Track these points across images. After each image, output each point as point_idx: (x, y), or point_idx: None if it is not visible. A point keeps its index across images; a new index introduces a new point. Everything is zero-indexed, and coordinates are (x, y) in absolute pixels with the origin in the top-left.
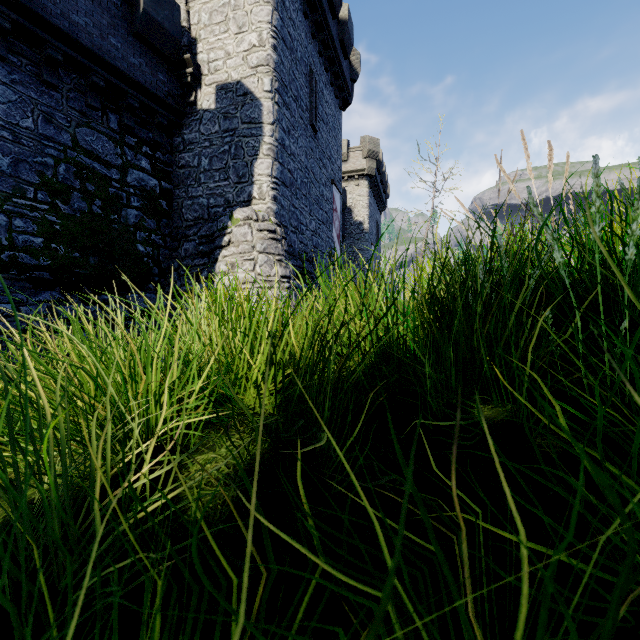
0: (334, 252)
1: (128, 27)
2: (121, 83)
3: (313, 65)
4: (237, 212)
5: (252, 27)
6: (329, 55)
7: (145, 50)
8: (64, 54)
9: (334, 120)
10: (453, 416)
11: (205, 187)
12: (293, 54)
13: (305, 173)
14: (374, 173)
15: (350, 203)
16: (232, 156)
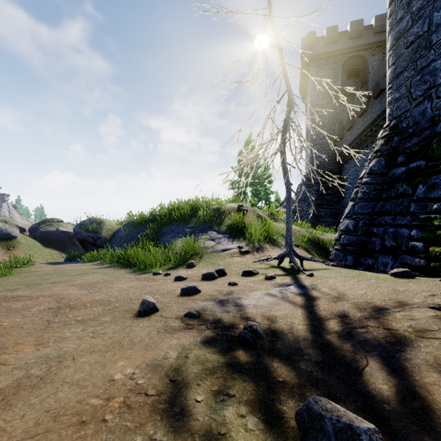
0: None
1: None
2: None
3: None
4: None
5: None
6: None
7: None
8: None
9: None
10: None
11: None
12: None
13: None
14: None
15: None
16: None
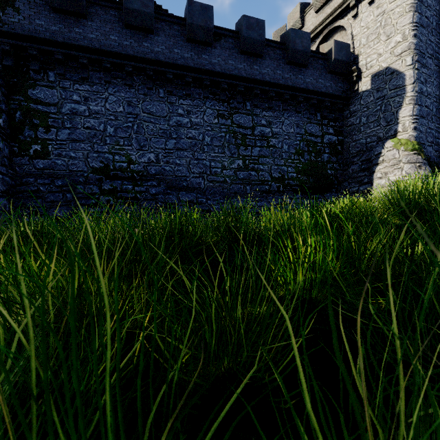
0: None
1: (325, 70)
2: (323, 98)
3: None
4: (387, 143)
5: (397, 32)
6: None
7: (332, 76)
8: (303, 97)
9: None
10: None
11: (363, 133)
12: (429, 28)
13: (439, 102)
14: None
15: None
16: (382, 111)
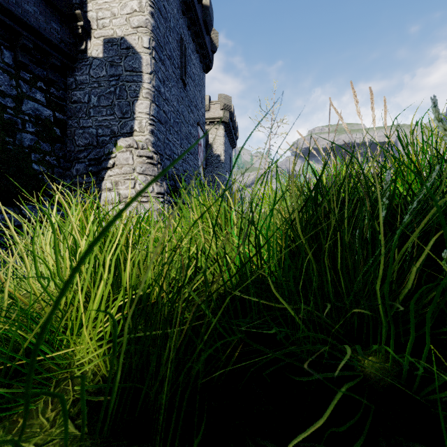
0: (199, 175)
1: None
2: (15, 25)
3: (183, 35)
4: (121, 141)
5: None
6: (195, 30)
7: (39, 1)
8: None
9: (199, 79)
10: (329, 372)
11: (94, 120)
12: (167, 23)
13: (177, 115)
14: (228, 121)
15: (211, 141)
16: (117, 96)
